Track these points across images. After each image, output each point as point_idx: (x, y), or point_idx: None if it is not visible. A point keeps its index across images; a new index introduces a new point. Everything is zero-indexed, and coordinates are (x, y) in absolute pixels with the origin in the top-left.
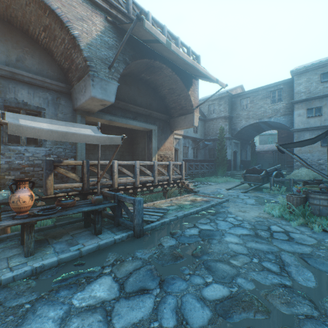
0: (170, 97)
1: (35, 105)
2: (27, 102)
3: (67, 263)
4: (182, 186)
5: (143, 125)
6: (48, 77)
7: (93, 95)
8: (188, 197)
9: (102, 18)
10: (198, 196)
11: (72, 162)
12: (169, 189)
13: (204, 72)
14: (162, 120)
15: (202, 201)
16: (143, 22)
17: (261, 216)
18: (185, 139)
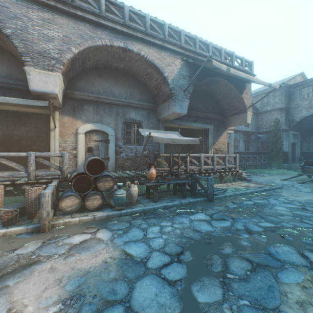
0: (224, 100)
1: (138, 120)
2: (134, 119)
3: (176, 207)
4: (236, 175)
5: (202, 126)
6: (144, 101)
7: (174, 111)
8: (242, 184)
9: (179, 59)
10: (250, 183)
11: (164, 154)
12: (224, 176)
13: (257, 81)
14: (217, 119)
15: (255, 187)
16: (211, 62)
17: (312, 200)
18: (236, 133)
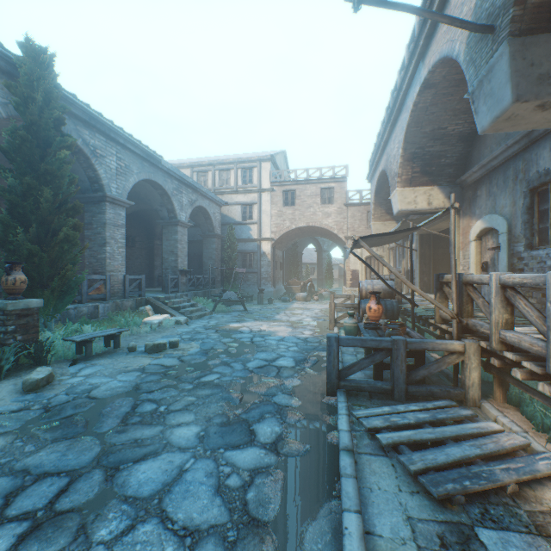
0: None
1: None
2: (549, 168)
3: None
4: None
5: None
6: None
7: (479, 130)
8: None
9: None
10: None
11: (449, 277)
12: None
13: None
14: None
15: None
16: None
17: None
18: None
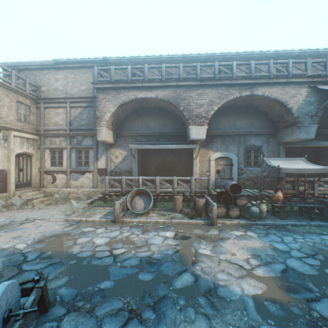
0: None
1: (257, 145)
2: (254, 144)
3: (304, 226)
4: None
5: None
6: (263, 127)
7: (299, 137)
8: None
9: (305, 88)
10: None
11: (288, 178)
12: None
13: None
14: None
15: None
16: None
17: None
18: None
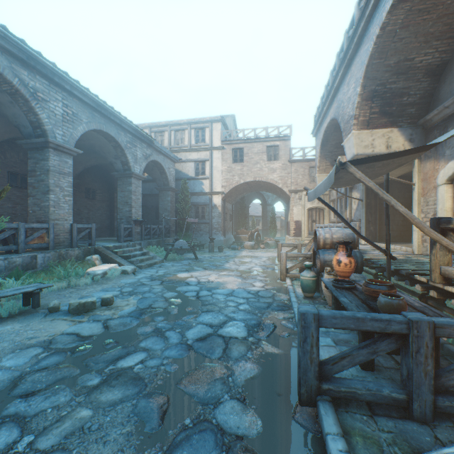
0: None
1: None
2: None
3: (295, 330)
4: None
5: None
6: None
7: None
8: None
9: None
10: None
11: None
12: None
13: None
14: None
15: None
16: None
17: None
18: None
